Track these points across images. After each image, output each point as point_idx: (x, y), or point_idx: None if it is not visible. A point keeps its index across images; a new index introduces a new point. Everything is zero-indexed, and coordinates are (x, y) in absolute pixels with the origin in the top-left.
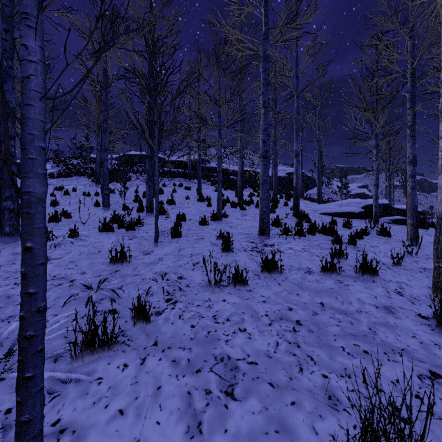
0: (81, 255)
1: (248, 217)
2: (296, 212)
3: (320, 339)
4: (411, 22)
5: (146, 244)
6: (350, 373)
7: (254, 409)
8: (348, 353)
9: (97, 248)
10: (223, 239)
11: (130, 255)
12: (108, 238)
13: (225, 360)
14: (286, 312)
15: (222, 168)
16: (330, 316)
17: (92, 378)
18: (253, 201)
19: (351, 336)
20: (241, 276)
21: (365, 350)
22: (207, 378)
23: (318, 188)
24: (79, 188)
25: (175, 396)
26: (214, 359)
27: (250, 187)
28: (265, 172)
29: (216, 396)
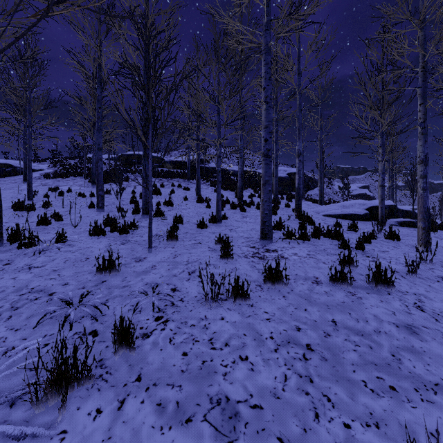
0: (67, 262)
1: (249, 219)
2: (299, 214)
3: (336, 370)
4: (423, 12)
5: (139, 249)
6: (378, 421)
7: None
8: (371, 390)
9: (85, 254)
10: (222, 244)
11: (120, 263)
12: (99, 243)
13: (222, 403)
14: (294, 333)
15: (222, 168)
16: (345, 338)
17: (53, 431)
18: (253, 202)
19: (372, 366)
20: (242, 289)
21: (392, 385)
22: (199, 431)
23: (320, 189)
24: (75, 189)
25: None
26: (209, 402)
27: (250, 188)
28: (267, 172)
29: None
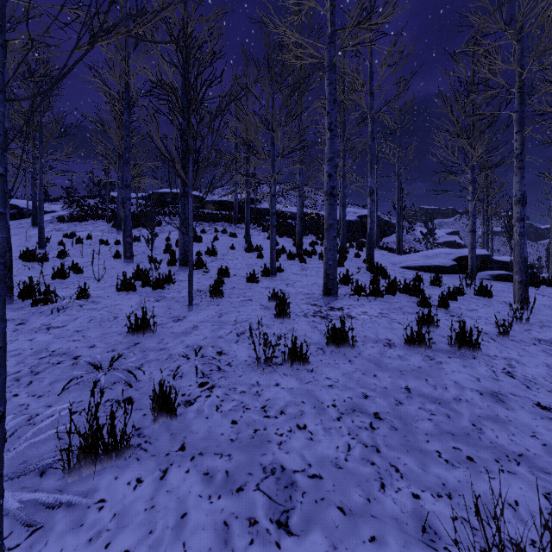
0: (92, 322)
1: (310, 271)
2: (371, 265)
3: (406, 440)
4: (519, 21)
5: (177, 307)
6: (450, 492)
7: (318, 548)
8: (446, 460)
9: (113, 313)
10: (277, 300)
11: (155, 322)
12: (129, 300)
13: (277, 473)
14: (361, 401)
15: (277, 209)
16: (419, 406)
17: (90, 500)
18: (315, 251)
19: (448, 436)
20: (300, 351)
21: (469, 456)
22: (252, 500)
23: (398, 235)
24: (96, 235)
25: (206, 529)
26: (262, 471)
27: (312, 234)
28: (331, 214)
29: (264, 528)
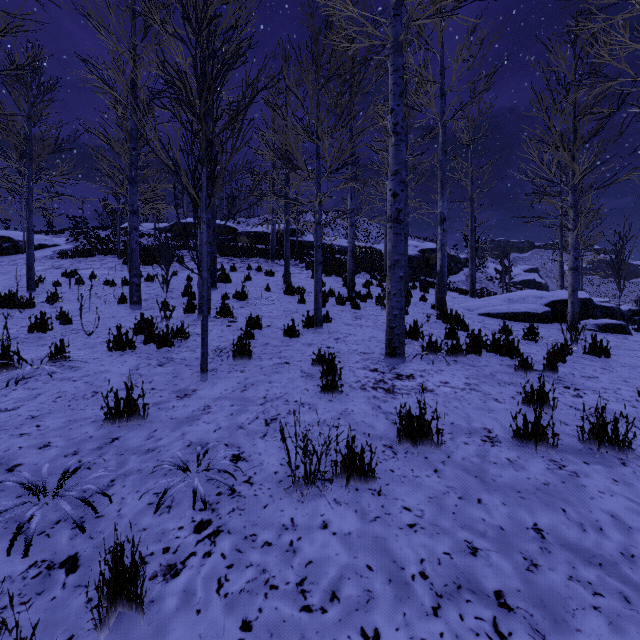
0: (58, 401)
1: (365, 321)
2: (443, 313)
3: None
4: None
5: (186, 374)
6: None
7: None
8: None
9: (94, 385)
10: (323, 364)
11: (146, 404)
12: (121, 364)
13: None
14: (467, 561)
15: (323, 242)
16: (568, 574)
17: None
18: (371, 294)
19: None
20: (360, 460)
21: None
22: None
23: (472, 274)
24: (102, 274)
25: None
26: None
27: (365, 271)
28: (397, 247)
29: None
